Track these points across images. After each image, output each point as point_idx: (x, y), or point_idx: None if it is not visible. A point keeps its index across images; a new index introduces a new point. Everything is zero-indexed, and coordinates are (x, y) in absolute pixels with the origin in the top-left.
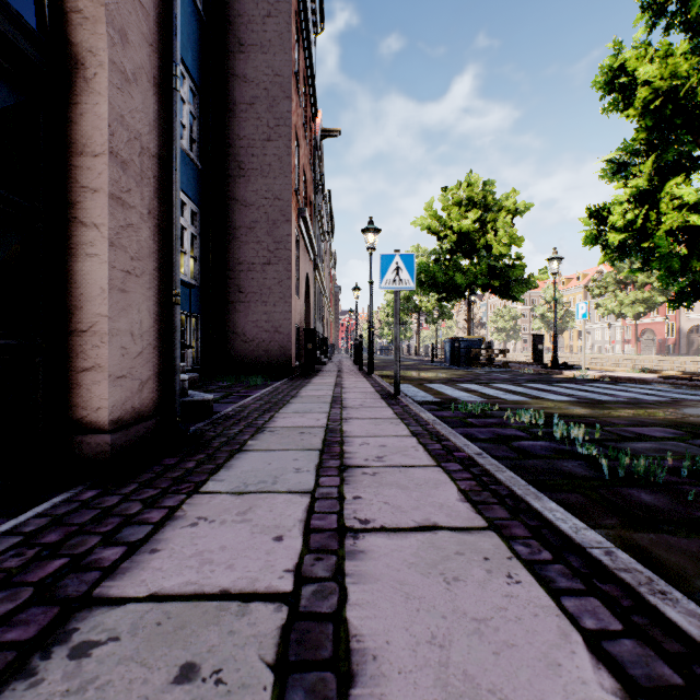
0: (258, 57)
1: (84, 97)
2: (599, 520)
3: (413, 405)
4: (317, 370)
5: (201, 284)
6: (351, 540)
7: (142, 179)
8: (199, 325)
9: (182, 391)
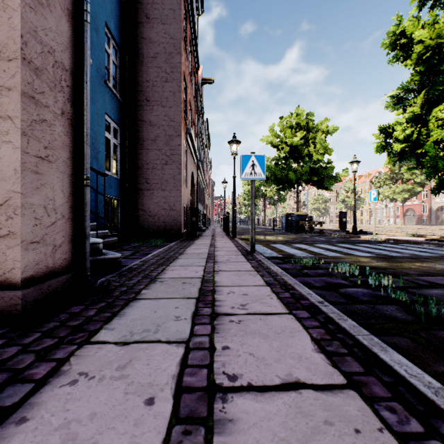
0: (159, 26)
1: (0, 12)
2: (434, 366)
3: (265, 260)
4: (199, 235)
5: (121, 178)
6: (220, 404)
7: (56, 86)
8: (119, 205)
9: (97, 251)
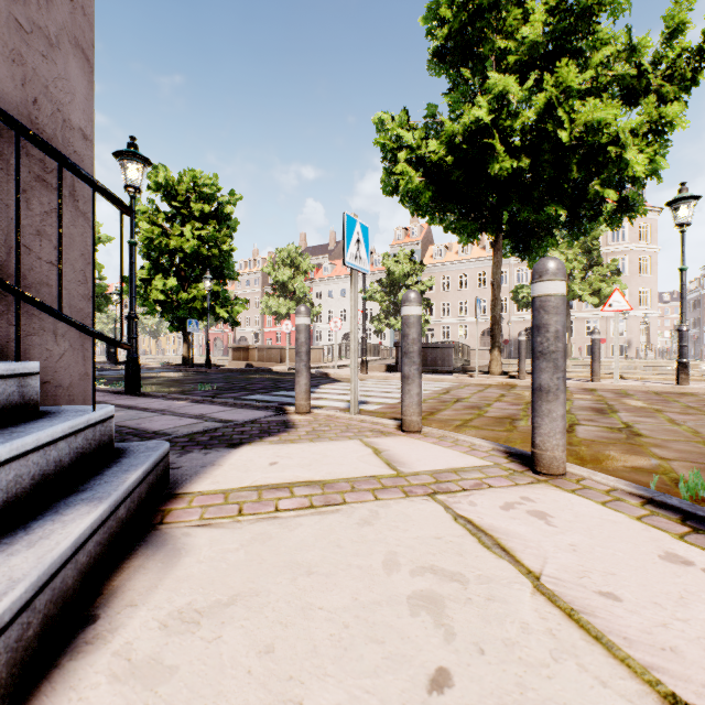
0: None
1: None
2: None
3: None
4: None
5: None
6: None
7: None
8: None
9: None
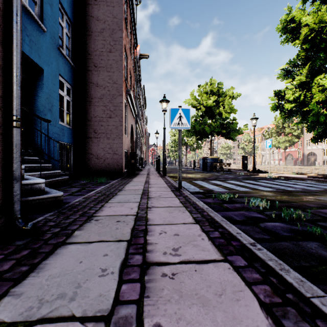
0: (105, 7)
1: None
2: None
3: (191, 196)
4: (137, 173)
5: (73, 128)
6: None
7: None
8: (72, 150)
9: (39, 190)
